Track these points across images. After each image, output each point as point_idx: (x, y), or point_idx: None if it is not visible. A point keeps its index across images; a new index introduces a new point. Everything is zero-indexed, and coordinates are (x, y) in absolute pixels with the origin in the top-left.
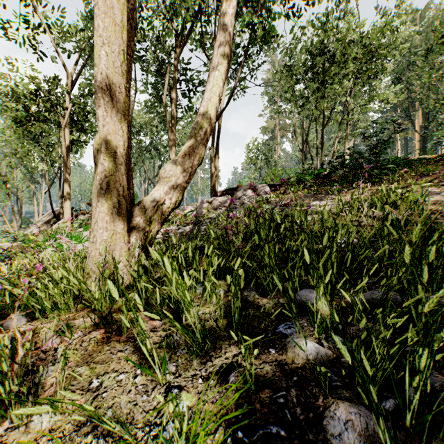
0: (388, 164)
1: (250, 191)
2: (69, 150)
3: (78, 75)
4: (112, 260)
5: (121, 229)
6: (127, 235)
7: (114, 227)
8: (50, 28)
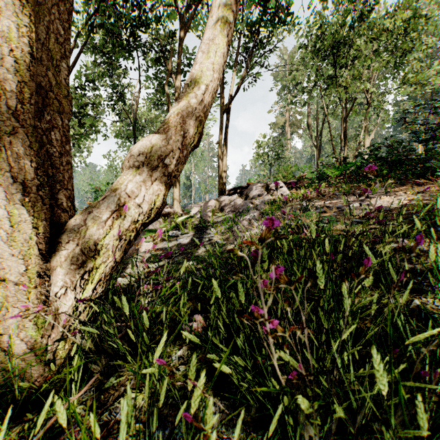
0: (435, 156)
1: (263, 189)
2: None
3: (73, 64)
4: (0, 341)
5: (20, 275)
6: (39, 283)
7: (1, 272)
8: None
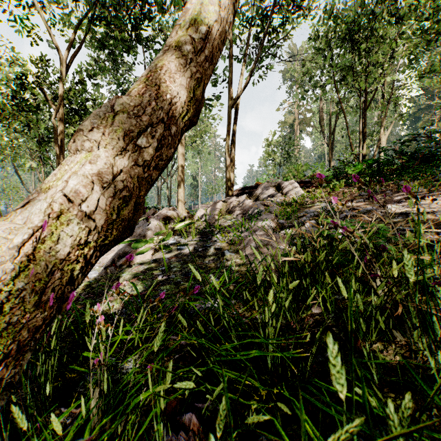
0: None
1: (274, 189)
2: (63, 145)
3: (73, 58)
4: None
5: None
6: None
7: None
8: (45, 8)
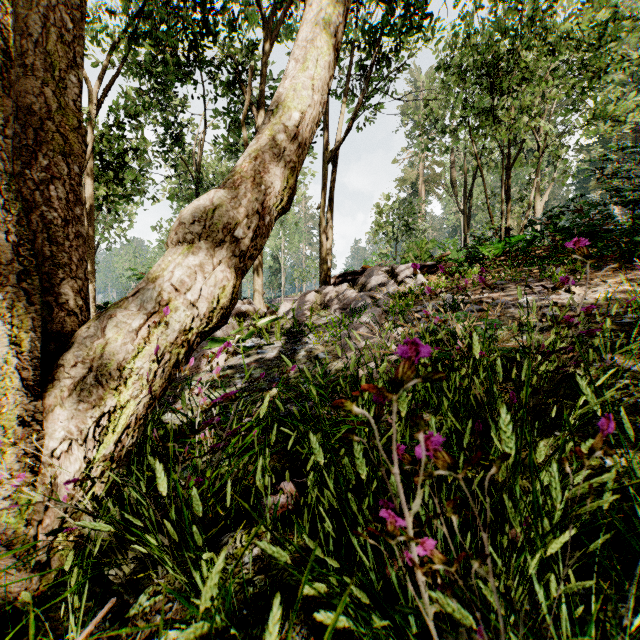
0: None
1: (386, 275)
2: (93, 213)
3: (106, 91)
4: None
5: None
6: (22, 435)
7: None
8: None
